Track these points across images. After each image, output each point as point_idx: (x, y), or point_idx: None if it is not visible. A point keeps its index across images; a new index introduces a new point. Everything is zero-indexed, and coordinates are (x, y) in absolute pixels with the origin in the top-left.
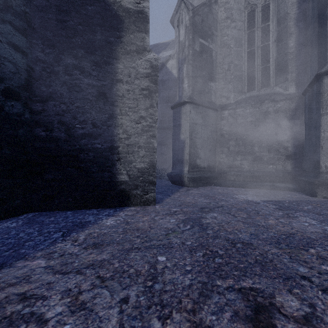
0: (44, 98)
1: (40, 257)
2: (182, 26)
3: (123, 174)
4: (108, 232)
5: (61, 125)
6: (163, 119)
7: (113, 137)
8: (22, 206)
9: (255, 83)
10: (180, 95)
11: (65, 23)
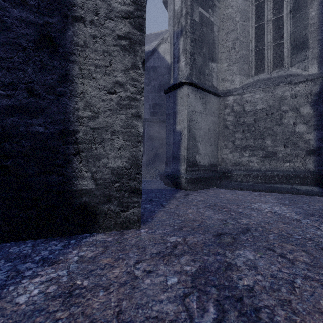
0: None
1: None
2: None
3: (85, 178)
4: None
5: None
6: (154, 111)
7: (67, 115)
8: None
9: (265, 64)
10: (175, 76)
11: None
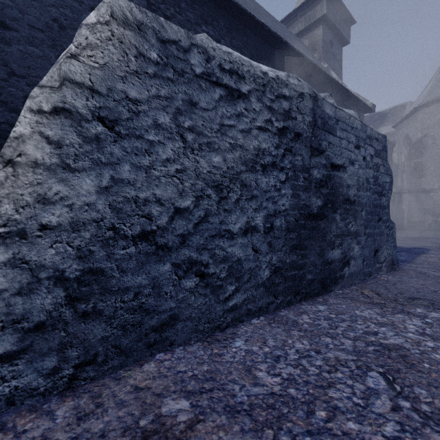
0: None
1: None
2: (403, 155)
3: None
4: None
5: None
6: None
7: None
8: None
9: None
10: (401, 187)
11: None
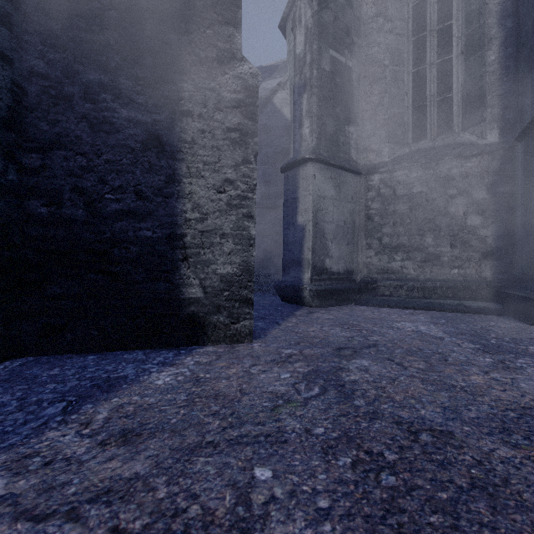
0: (46, 144)
1: (0, 468)
2: (300, 28)
3: (193, 286)
4: (156, 404)
5: (78, 194)
6: (267, 192)
7: (175, 218)
8: (3, 346)
9: (427, 127)
10: (296, 147)
11: (85, 5)
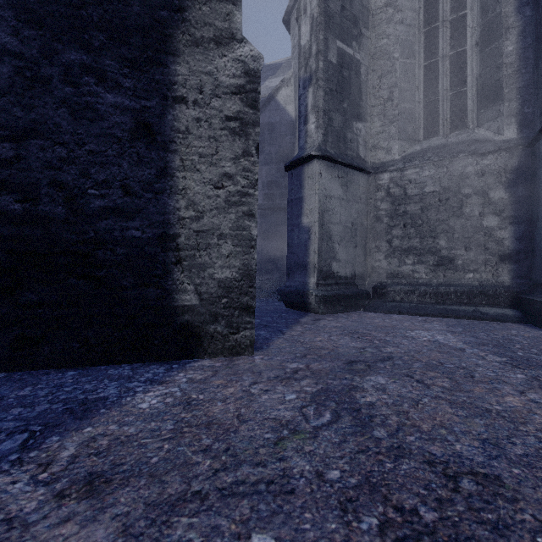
0: (20, 132)
1: None
2: (306, 18)
3: (187, 292)
4: (137, 435)
5: (57, 189)
6: (270, 192)
7: (167, 216)
8: None
9: (440, 123)
10: (301, 144)
11: None
